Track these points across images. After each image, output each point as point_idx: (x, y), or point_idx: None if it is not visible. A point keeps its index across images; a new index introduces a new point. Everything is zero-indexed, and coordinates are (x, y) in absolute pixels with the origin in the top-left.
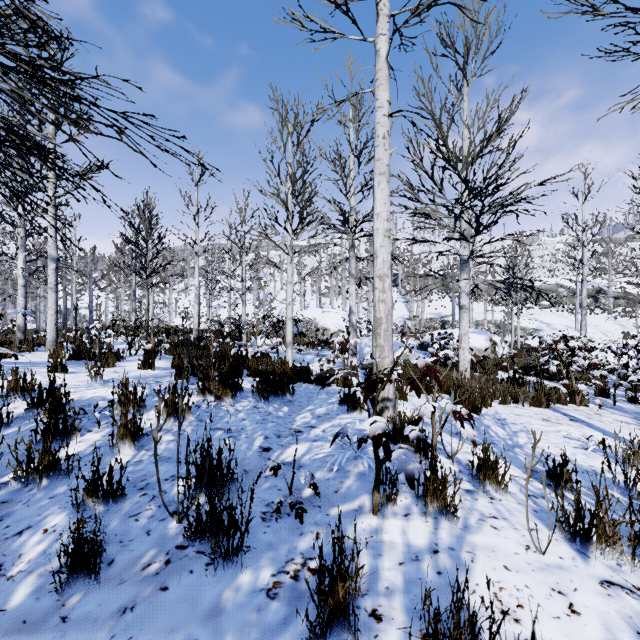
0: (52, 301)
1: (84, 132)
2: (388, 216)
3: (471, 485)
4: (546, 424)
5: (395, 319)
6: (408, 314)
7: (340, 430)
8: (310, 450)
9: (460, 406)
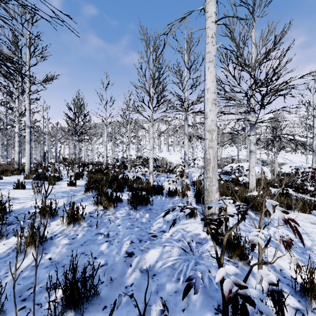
0: (28, 149)
1: (43, 59)
2: (215, 90)
3: (296, 301)
4: (315, 227)
5: None
6: None
7: (190, 276)
8: (162, 255)
9: (282, 231)
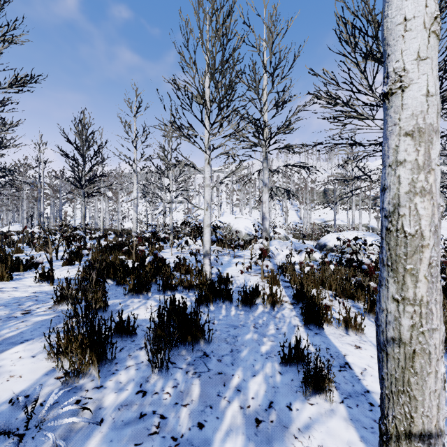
0: None
1: (9, 43)
2: None
3: None
4: None
5: (289, 223)
6: (298, 219)
7: None
8: None
9: None
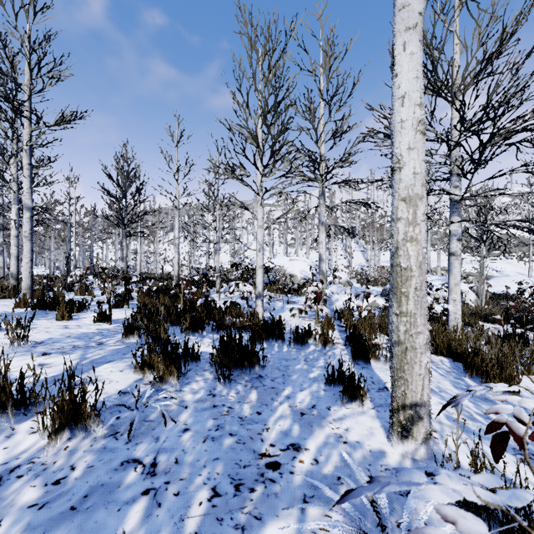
0: (27, 249)
1: (56, 81)
2: (420, 99)
3: None
4: None
5: (353, 266)
6: (365, 262)
7: None
8: None
9: None
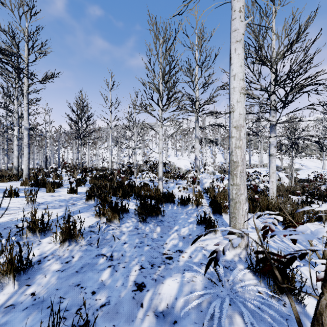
0: (26, 152)
1: (43, 55)
2: (243, 76)
3: None
4: None
5: (216, 163)
6: (224, 160)
7: None
8: (182, 288)
9: None
